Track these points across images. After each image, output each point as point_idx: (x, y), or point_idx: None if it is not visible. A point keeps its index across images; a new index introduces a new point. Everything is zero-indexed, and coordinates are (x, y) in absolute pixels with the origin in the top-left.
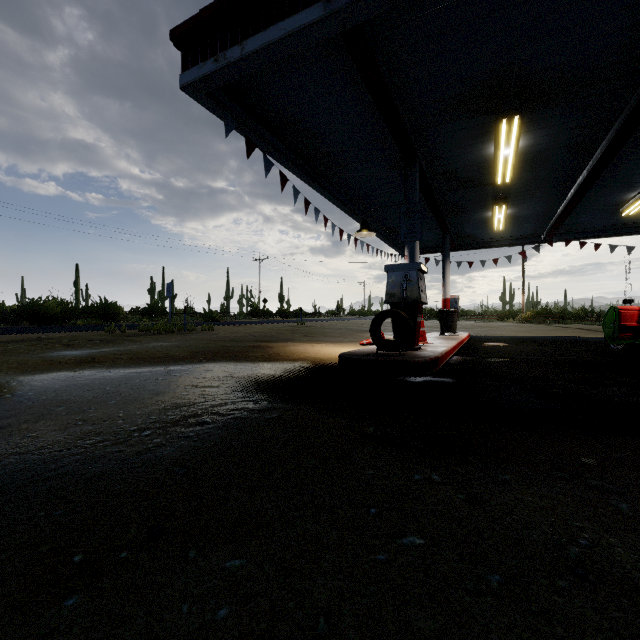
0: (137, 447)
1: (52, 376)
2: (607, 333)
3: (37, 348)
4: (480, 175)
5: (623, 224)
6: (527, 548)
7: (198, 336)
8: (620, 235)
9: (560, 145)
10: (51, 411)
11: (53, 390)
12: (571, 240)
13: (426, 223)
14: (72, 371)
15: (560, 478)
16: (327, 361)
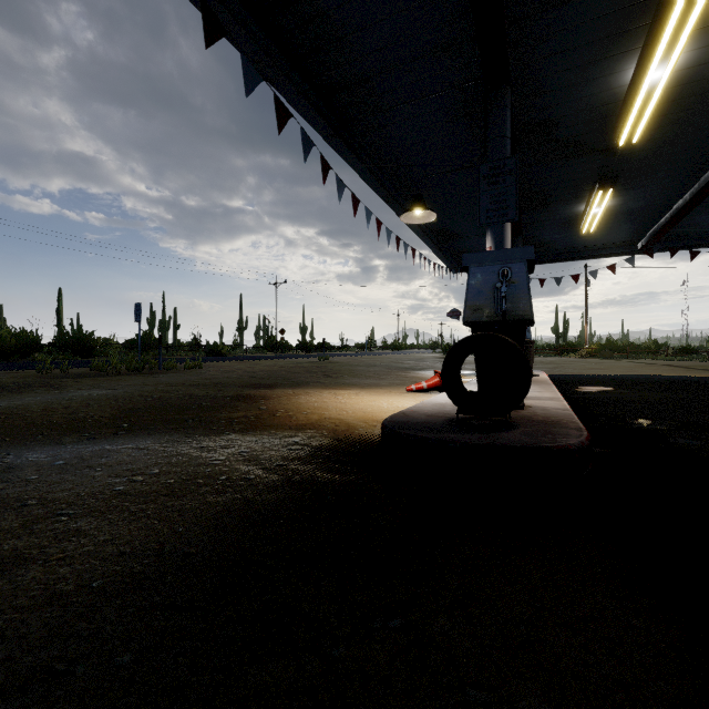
0: None
1: None
2: None
3: None
4: (592, 132)
5: None
6: None
7: (171, 377)
8: None
9: None
10: None
11: None
12: (678, 249)
13: None
14: None
15: None
16: (359, 429)
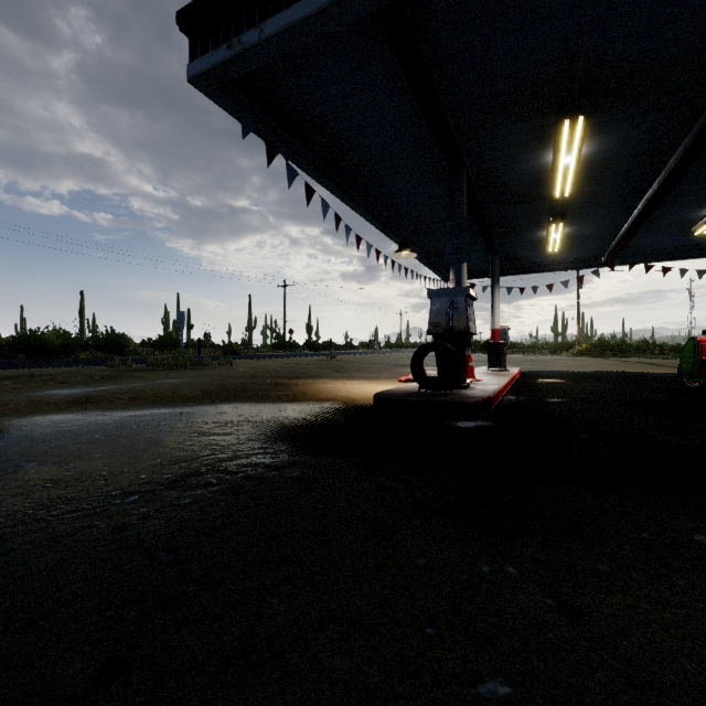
0: (116, 520)
1: (34, 421)
2: (685, 369)
3: (25, 386)
4: (535, 188)
5: (694, 245)
6: (666, 702)
7: (214, 372)
8: (690, 258)
9: (629, 152)
10: (18, 468)
11: (29, 439)
12: (635, 263)
13: (472, 244)
14: (59, 414)
15: (677, 569)
16: (361, 401)
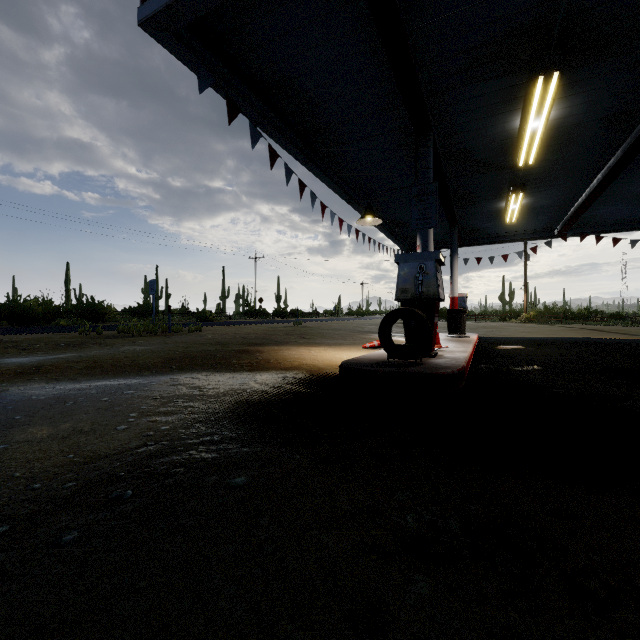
0: None
1: None
2: None
3: None
4: (499, 156)
5: None
6: None
7: (182, 338)
8: None
9: (597, 117)
10: None
11: None
12: (587, 234)
13: None
14: None
15: None
16: (326, 370)
